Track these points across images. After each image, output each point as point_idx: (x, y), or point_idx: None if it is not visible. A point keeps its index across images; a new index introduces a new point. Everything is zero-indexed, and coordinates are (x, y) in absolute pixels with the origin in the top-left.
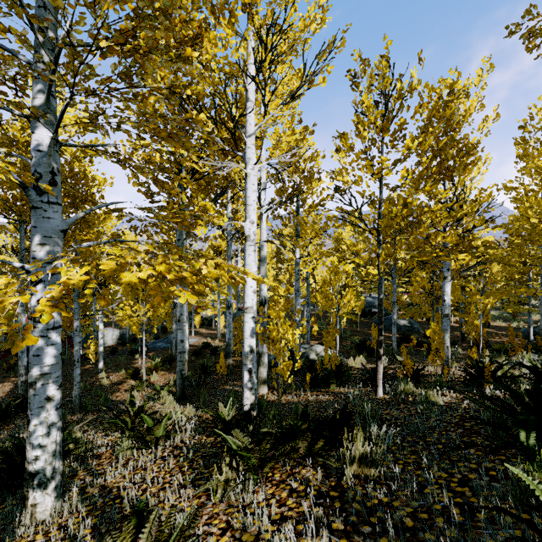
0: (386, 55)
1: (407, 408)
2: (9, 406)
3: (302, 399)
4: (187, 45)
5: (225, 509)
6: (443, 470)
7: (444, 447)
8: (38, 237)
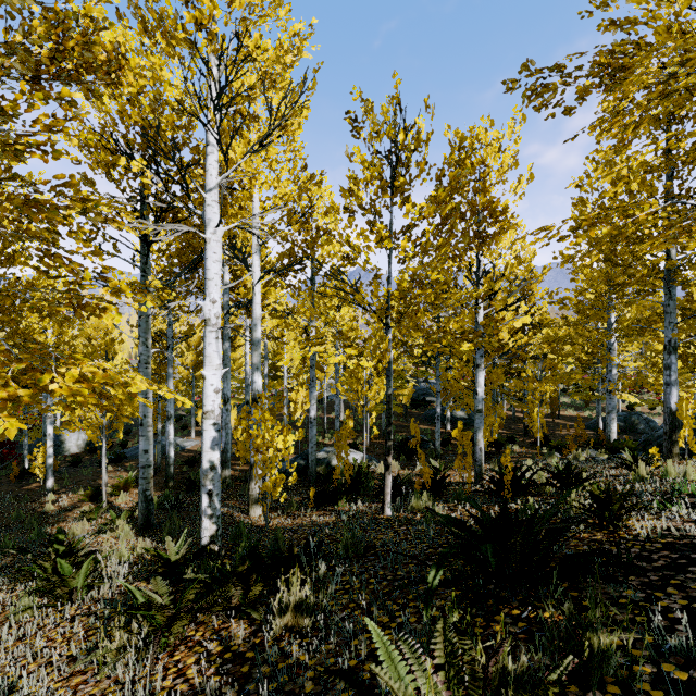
0: (395, 96)
1: (407, 530)
2: None
3: (298, 522)
4: (98, 73)
5: (108, 687)
6: (389, 613)
7: (409, 582)
8: None
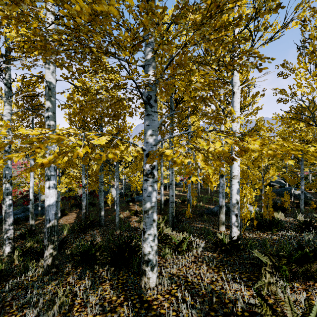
0: None
1: None
2: (85, 224)
3: (256, 236)
4: None
5: None
6: None
7: None
8: (150, 131)
